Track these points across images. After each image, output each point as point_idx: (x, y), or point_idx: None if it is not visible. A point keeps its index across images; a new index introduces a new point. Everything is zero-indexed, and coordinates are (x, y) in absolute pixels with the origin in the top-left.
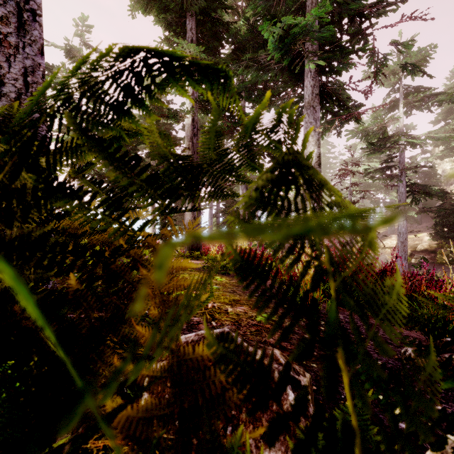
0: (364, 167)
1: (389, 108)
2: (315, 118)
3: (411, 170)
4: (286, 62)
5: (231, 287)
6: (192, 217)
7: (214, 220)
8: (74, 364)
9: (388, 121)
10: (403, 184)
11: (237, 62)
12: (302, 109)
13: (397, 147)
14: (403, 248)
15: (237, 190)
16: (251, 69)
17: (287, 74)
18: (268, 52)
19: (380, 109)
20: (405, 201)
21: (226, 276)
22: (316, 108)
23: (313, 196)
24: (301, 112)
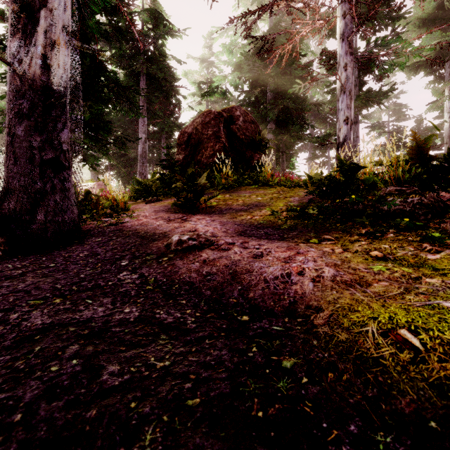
0: None
1: None
2: None
3: None
4: None
5: None
6: None
7: None
8: None
9: None
10: None
11: None
12: None
13: None
14: None
15: None
16: None
17: None
18: None
19: None
20: None
21: None
22: None
23: None
24: None
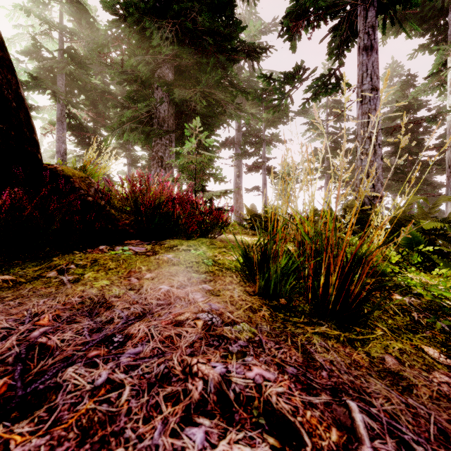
0: None
1: None
2: None
3: None
4: None
5: None
6: None
7: None
8: (447, 256)
9: None
10: None
11: None
12: None
13: None
14: None
15: None
16: None
17: None
18: None
19: None
20: None
21: None
22: None
23: None
24: None
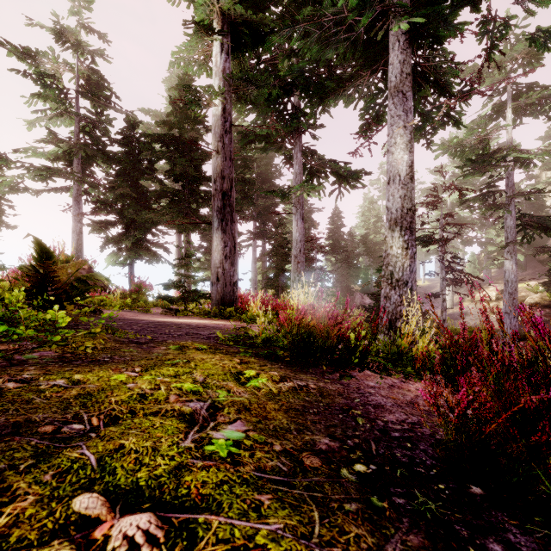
0: (454, 197)
1: (492, 115)
2: (405, 109)
3: (524, 196)
4: (364, 21)
5: (283, 425)
6: (222, 255)
7: (259, 265)
8: None
9: (491, 131)
10: (512, 216)
11: (291, 26)
12: (380, 108)
13: (505, 165)
14: (513, 302)
15: (289, 227)
16: (310, 39)
17: (361, 55)
18: (337, 7)
19: (479, 117)
20: (514, 239)
21: (272, 362)
22: (407, 94)
23: (403, 224)
24: (379, 112)
